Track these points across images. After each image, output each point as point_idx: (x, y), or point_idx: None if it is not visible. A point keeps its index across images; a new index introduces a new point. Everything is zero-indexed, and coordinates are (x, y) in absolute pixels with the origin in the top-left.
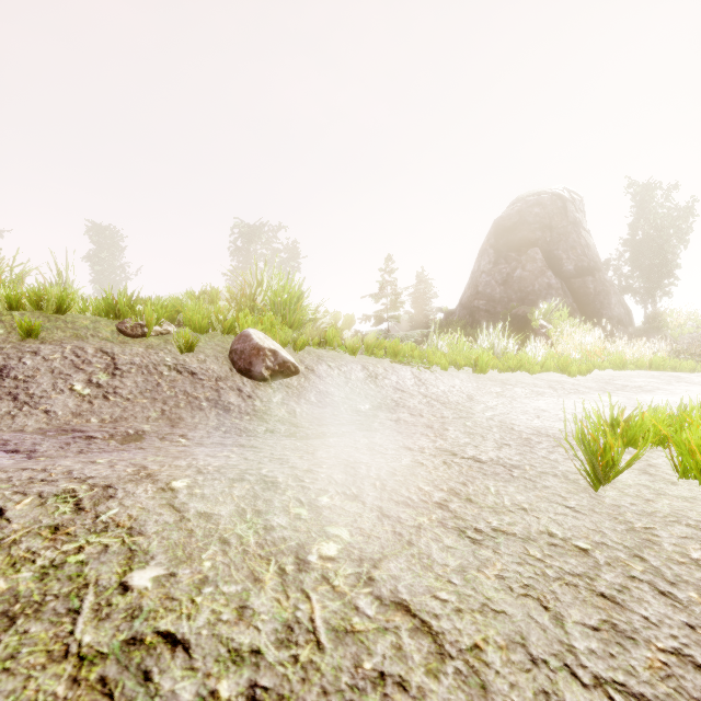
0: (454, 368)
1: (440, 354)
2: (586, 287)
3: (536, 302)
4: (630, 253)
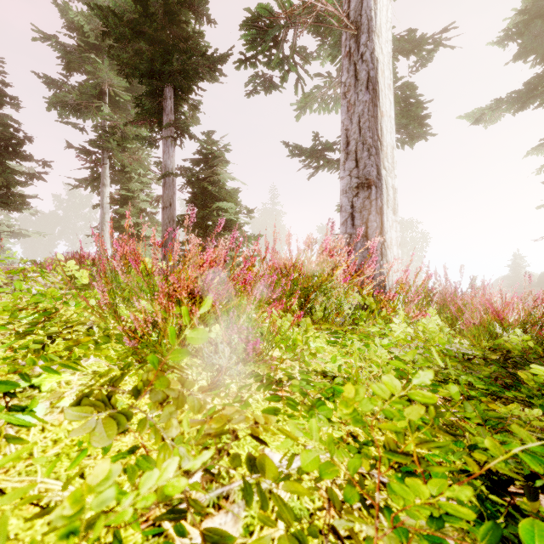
0: None
1: None
2: None
3: None
4: None
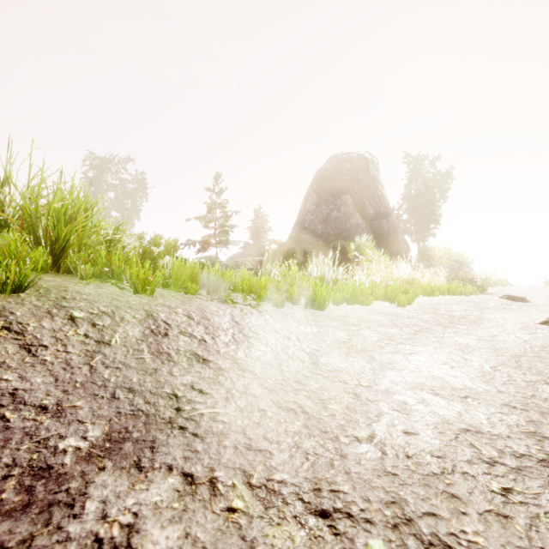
0: (287, 301)
1: (273, 285)
2: (382, 227)
3: (348, 238)
4: (409, 204)
